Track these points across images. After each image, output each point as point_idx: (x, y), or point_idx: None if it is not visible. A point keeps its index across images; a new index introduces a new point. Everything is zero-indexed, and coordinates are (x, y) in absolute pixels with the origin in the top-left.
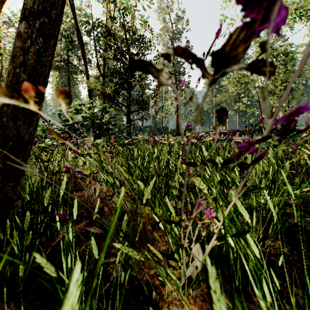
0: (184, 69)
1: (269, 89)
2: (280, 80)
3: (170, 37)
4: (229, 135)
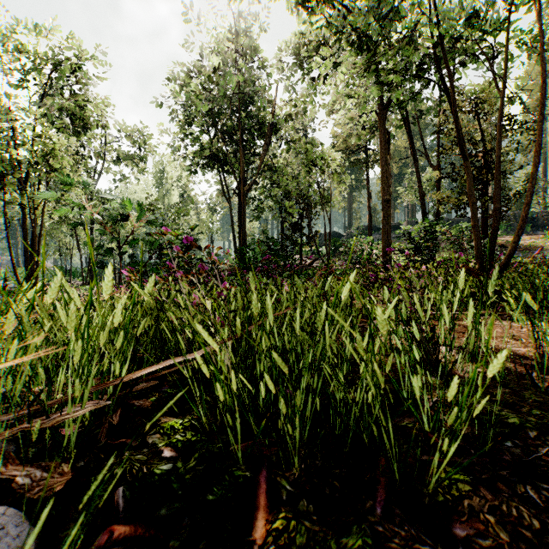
0: None
1: None
2: None
3: None
4: None
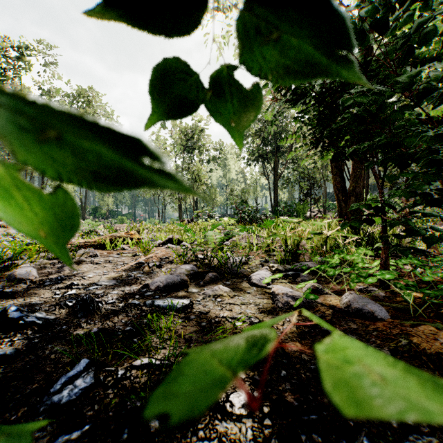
0: None
1: None
2: None
3: None
4: None
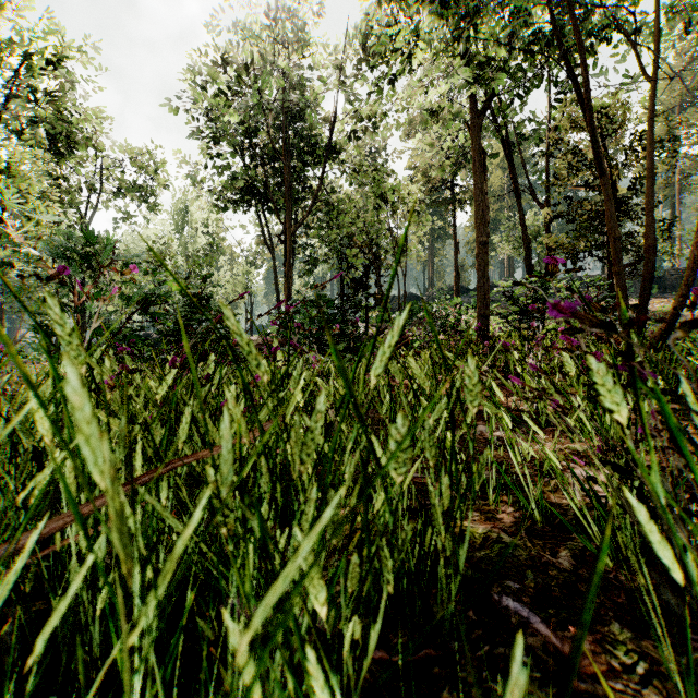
0: None
1: None
2: None
3: None
4: None
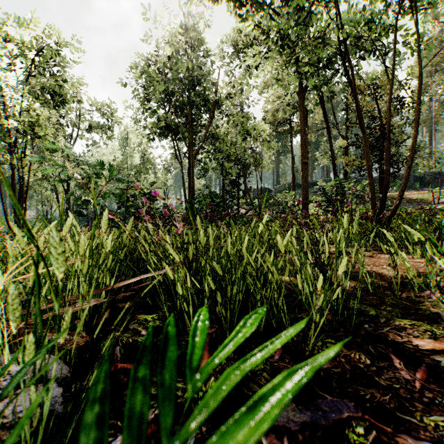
0: None
1: None
2: None
3: None
4: None
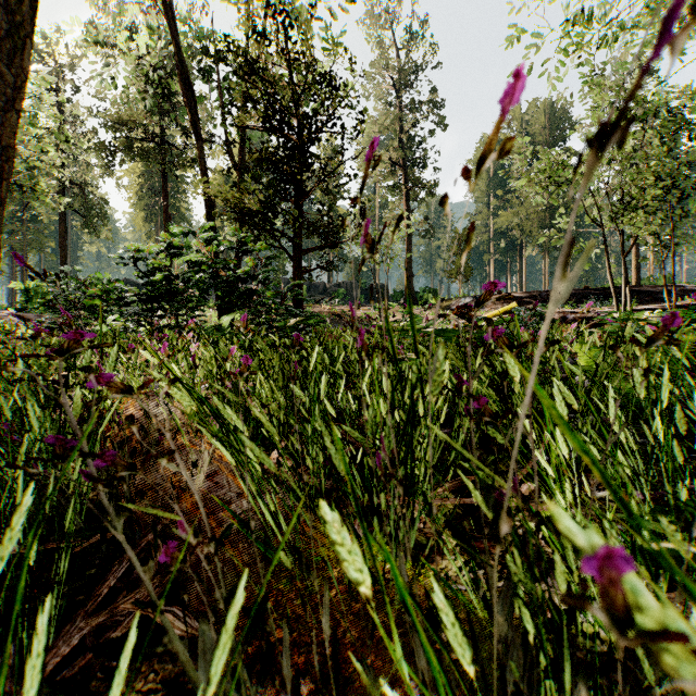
0: (424, 155)
1: (627, 195)
2: (655, 172)
3: (393, 80)
4: (530, 304)
